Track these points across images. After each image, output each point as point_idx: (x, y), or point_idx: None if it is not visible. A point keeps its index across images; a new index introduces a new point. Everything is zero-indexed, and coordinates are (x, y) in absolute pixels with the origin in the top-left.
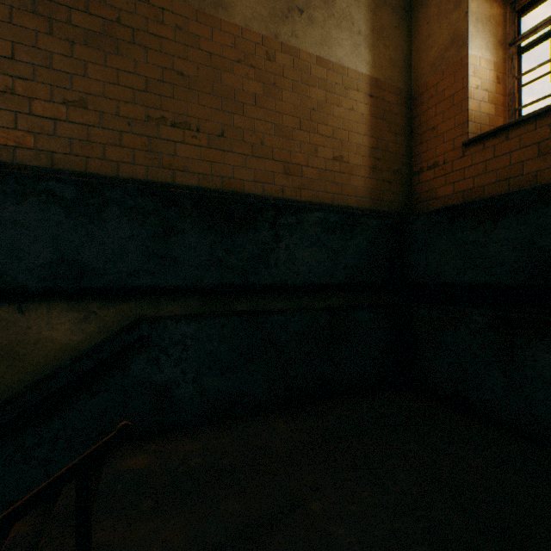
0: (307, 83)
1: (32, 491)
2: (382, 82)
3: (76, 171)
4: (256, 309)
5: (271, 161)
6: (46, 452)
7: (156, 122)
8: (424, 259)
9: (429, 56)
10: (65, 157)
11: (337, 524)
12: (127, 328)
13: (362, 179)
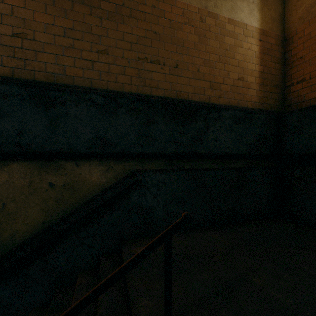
0: (223, 35)
1: (84, 261)
2: (267, 31)
3: (102, 89)
4: (195, 167)
5: (203, 81)
6: (90, 241)
7: (142, 61)
8: (297, 139)
9: (298, 13)
10: (97, 81)
11: (275, 291)
12: (129, 175)
13: (254, 91)
